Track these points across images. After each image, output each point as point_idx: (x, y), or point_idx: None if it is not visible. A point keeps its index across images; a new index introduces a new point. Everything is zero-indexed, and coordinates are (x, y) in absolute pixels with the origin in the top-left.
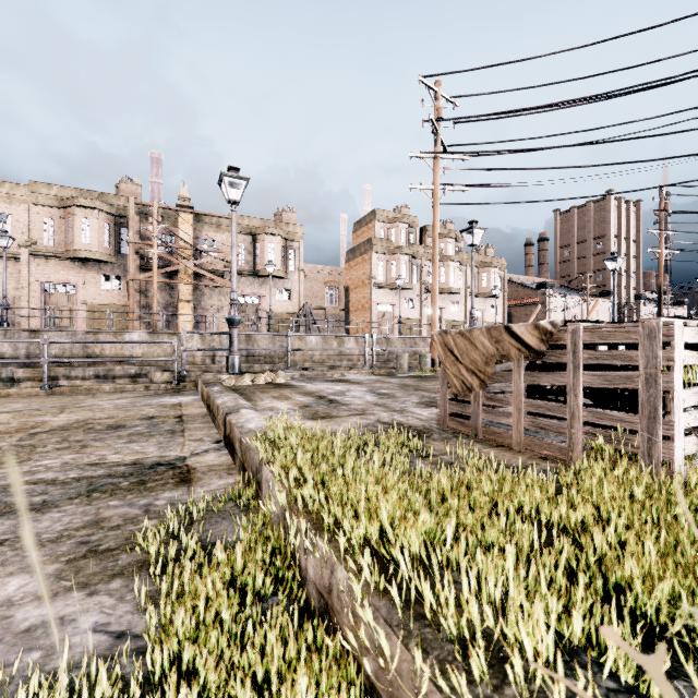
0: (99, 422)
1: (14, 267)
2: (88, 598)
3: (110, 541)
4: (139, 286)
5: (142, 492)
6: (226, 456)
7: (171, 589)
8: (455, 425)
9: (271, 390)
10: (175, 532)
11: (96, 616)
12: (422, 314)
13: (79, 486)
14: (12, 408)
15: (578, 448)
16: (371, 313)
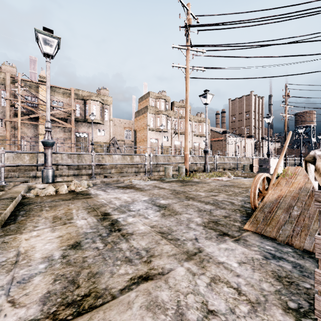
0: None
1: None
2: None
3: None
4: (13, 125)
5: None
6: None
7: None
8: None
9: (62, 204)
10: None
11: None
12: (172, 144)
13: None
14: None
15: None
16: (147, 143)
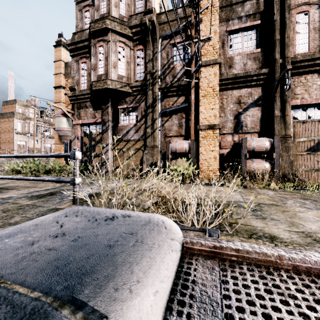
0: None
1: None
2: None
3: None
4: None
5: None
6: None
7: None
8: None
9: None
10: None
11: None
12: (42, 146)
13: None
14: None
15: None
16: (14, 145)
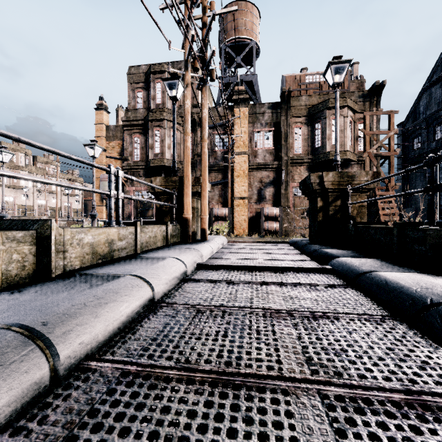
0: None
1: None
2: None
3: None
4: None
5: None
6: None
7: None
8: None
9: None
10: None
11: None
12: (35, 203)
13: None
14: None
15: None
16: None
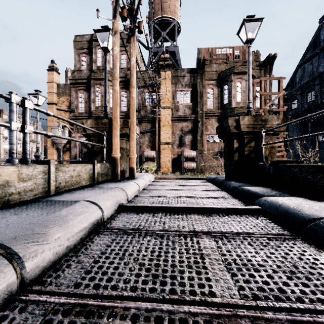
0: None
1: None
2: None
3: None
4: None
5: None
6: None
7: None
8: None
9: None
10: None
11: None
12: (1, 147)
13: None
14: None
15: None
16: None
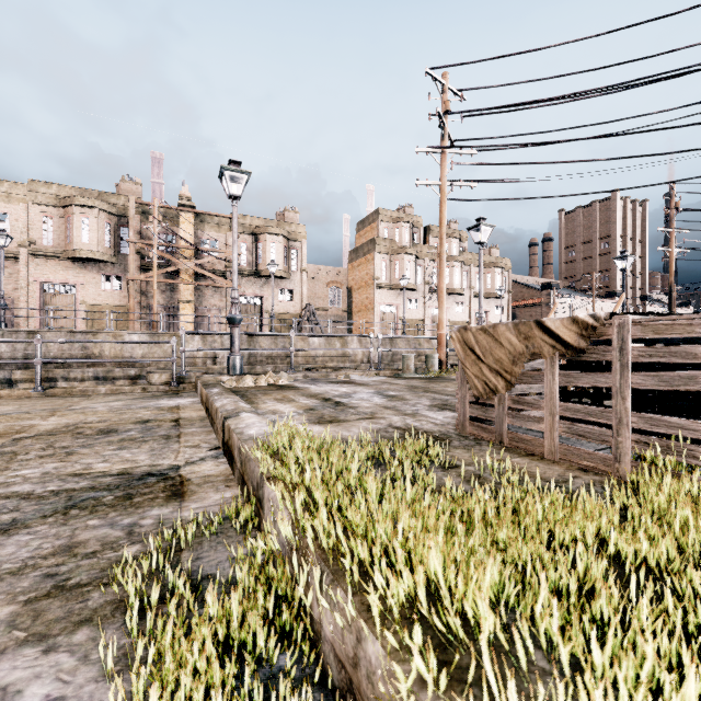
0: (90, 426)
1: (13, 267)
2: (43, 656)
3: (82, 573)
4: (139, 286)
5: (127, 508)
6: (224, 465)
7: (150, 643)
8: (476, 431)
9: (273, 392)
10: (159, 563)
11: (49, 686)
12: (426, 315)
13: (56, 502)
14: (0, 411)
15: (627, 459)
16: (374, 314)
